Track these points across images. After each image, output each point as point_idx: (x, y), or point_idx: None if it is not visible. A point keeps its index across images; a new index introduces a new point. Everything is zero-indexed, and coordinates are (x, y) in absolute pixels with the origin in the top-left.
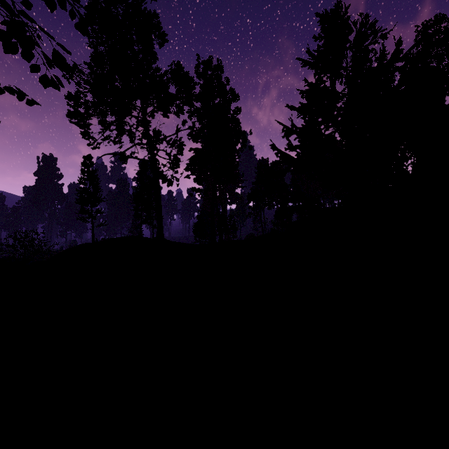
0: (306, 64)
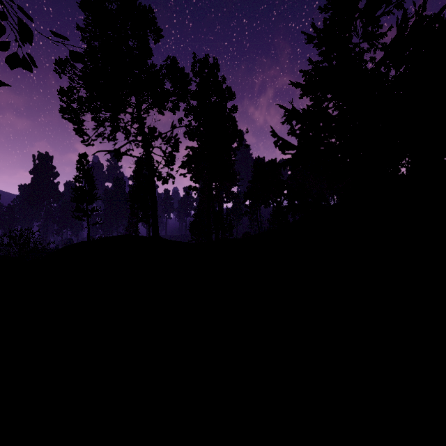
0: (313, 38)
